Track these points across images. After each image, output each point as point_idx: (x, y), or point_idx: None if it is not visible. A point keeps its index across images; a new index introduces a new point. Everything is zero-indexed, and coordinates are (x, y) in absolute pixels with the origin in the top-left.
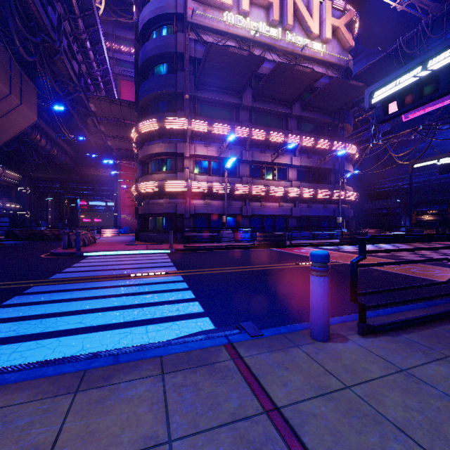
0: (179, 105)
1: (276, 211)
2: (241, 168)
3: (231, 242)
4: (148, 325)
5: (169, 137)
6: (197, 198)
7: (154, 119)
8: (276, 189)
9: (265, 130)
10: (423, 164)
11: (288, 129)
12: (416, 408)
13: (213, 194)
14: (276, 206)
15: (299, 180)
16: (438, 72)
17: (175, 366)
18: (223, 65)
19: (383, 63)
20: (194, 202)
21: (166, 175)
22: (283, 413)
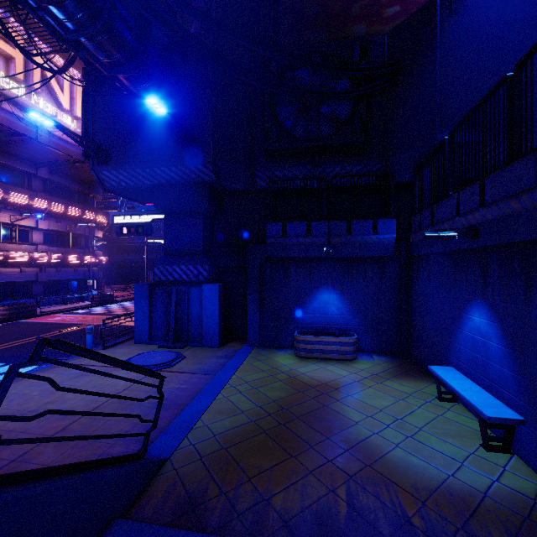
0: None
1: (17, 278)
2: None
3: None
4: (0, 376)
5: None
6: None
7: None
8: (19, 255)
9: (3, 189)
10: (154, 241)
11: (33, 190)
12: (113, 356)
13: None
14: (17, 272)
15: (45, 243)
16: (144, 224)
17: (46, 370)
18: None
19: None
20: None
21: None
22: (85, 364)
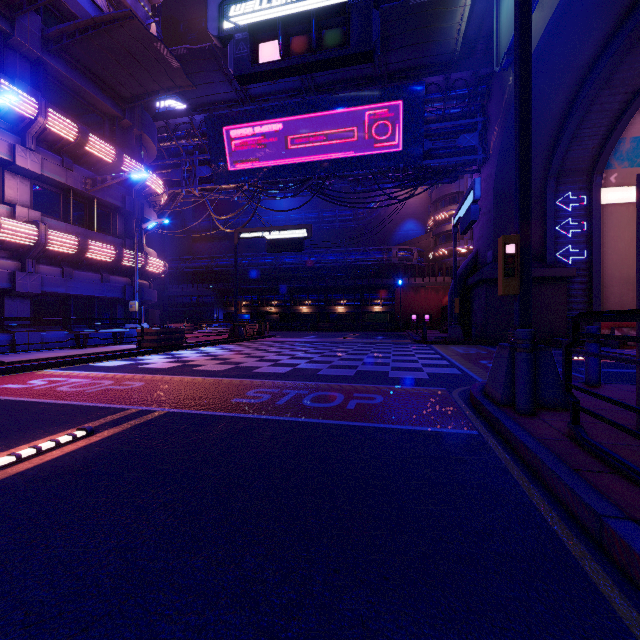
0: None
1: None
2: None
3: None
4: None
5: None
6: None
7: None
8: None
9: None
10: (251, 234)
11: (2, 70)
12: None
13: None
14: None
15: (38, 210)
16: (350, 8)
17: None
18: None
19: (206, 62)
20: None
21: None
22: None
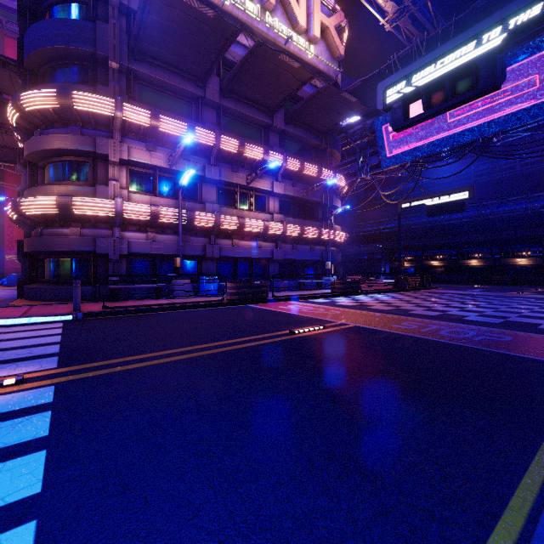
0: (101, 77)
1: (253, 253)
2: (204, 190)
3: (189, 296)
4: None
5: (81, 126)
6: (133, 229)
7: (50, 89)
8: (253, 222)
9: (238, 139)
10: (412, 204)
11: (269, 145)
12: None
13: (160, 224)
14: (253, 246)
15: (281, 213)
16: (477, 61)
17: None
18: (176, 26)
19: (375, 83)
20: (128, 236)
21: (76, 188)
22: None
